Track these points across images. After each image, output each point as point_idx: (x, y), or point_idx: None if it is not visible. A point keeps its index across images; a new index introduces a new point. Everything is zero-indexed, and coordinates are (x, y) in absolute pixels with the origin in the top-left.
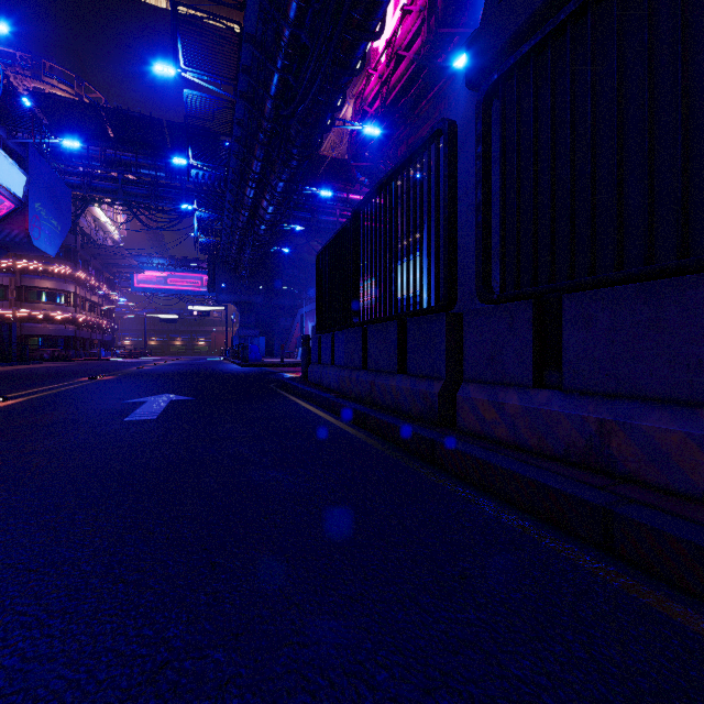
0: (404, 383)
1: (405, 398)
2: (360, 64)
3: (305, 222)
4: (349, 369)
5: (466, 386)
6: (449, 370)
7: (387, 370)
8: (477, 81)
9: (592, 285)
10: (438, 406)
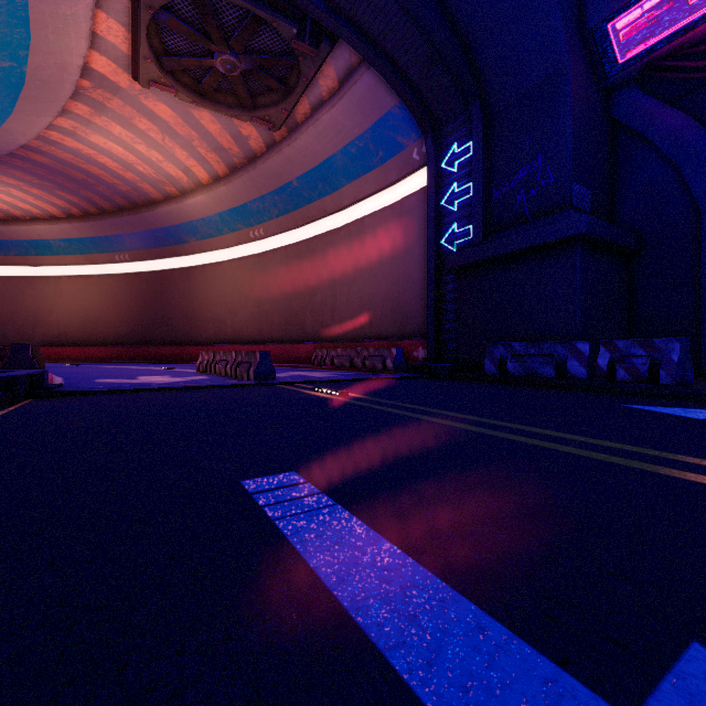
0: None
1: None
2: None
3: None
4: None
5: None
6: None
7: None
8: None
9: None
10: None
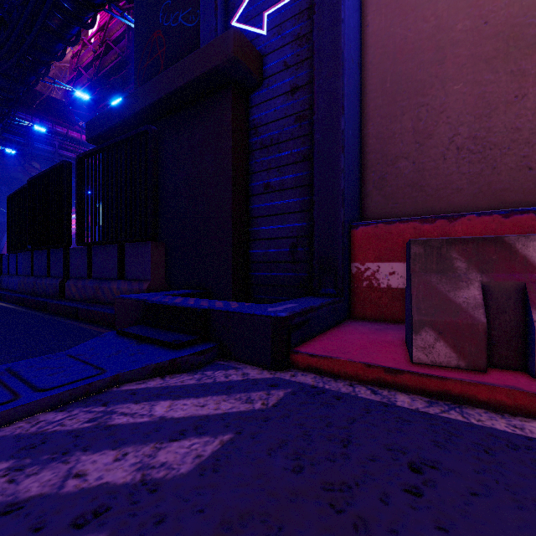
0: (48, 281)
1: (48, 288)
2: (61, 53)
3: (17, 146)
4: (24, 276)
5: (70, 280)
6: (66, 273)
7: (43, 275)
8: (91, 142)
9: (101, 243)
10: (59, 289)
